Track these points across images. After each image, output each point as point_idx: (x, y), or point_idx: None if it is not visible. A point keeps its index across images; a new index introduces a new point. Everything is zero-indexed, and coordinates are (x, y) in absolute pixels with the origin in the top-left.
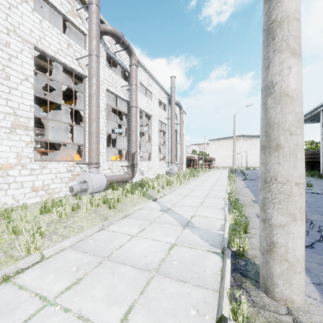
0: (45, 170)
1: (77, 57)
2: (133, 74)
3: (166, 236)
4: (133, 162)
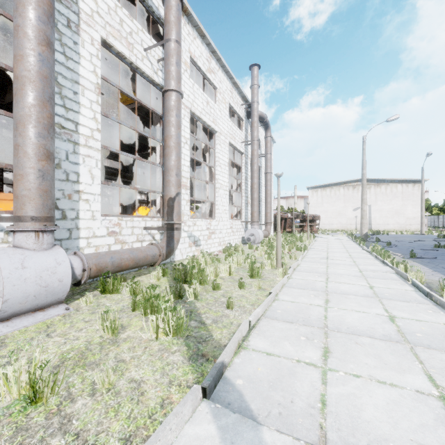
0: None
1: None
2: (172, 16)
3: None
4: (171, 218)
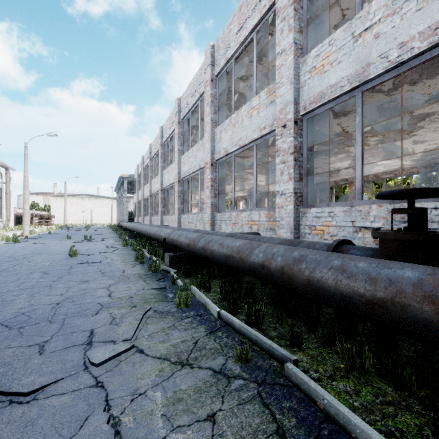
0: None
1: None
2: None
3: None
4: None
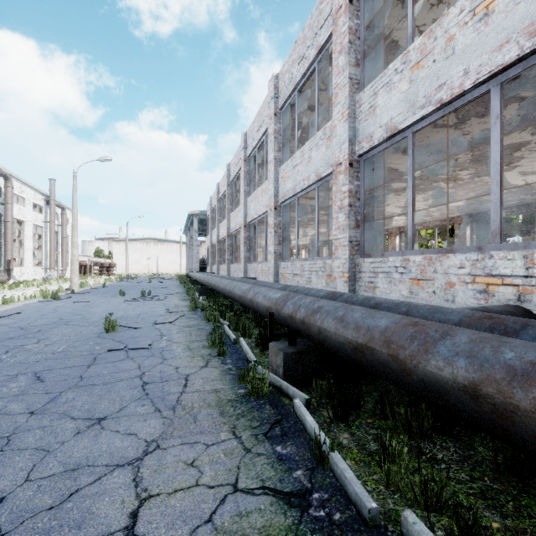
0: None
1: None
2: (10, 195)
3: None
4: (9, 267)
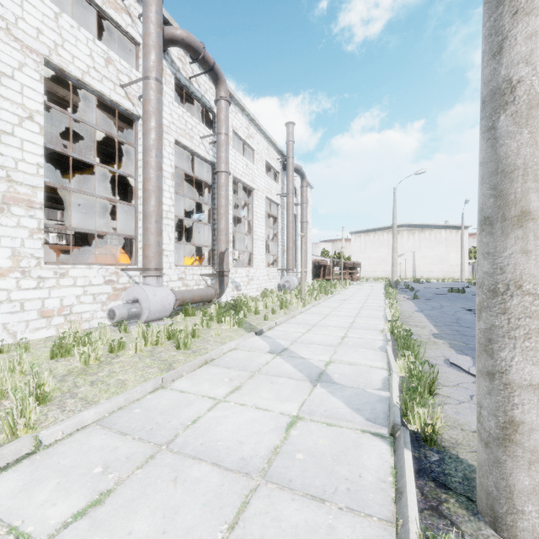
0: (65, 281)
1: (123, 82)
2: (223, 115)
3: (282, 402)
4: (222, 267)
